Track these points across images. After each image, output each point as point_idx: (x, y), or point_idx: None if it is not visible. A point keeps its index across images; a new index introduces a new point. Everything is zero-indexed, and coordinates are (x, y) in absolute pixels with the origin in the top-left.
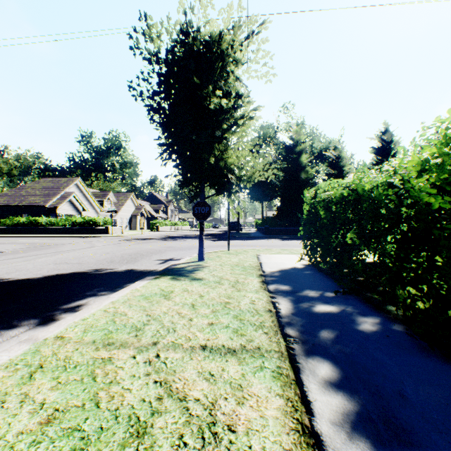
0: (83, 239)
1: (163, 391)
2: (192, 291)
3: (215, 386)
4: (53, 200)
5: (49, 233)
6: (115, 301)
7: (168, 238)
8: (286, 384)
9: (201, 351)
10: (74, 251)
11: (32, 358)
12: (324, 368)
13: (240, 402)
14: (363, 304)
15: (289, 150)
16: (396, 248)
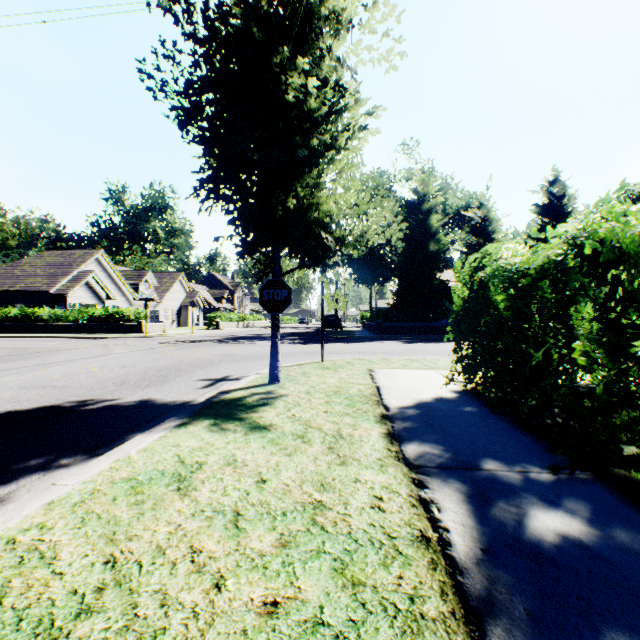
0: (100, 341)
1: None
2: (244, 464)
3: None
4: (61, 283)
5: (54, 332)
6: (57, 503)
7: (230, 340)
8: None
9: None
10: (71, 362)
11: None
12: None
13: None
14: (635, 507)
15: (413, 208)
16: None
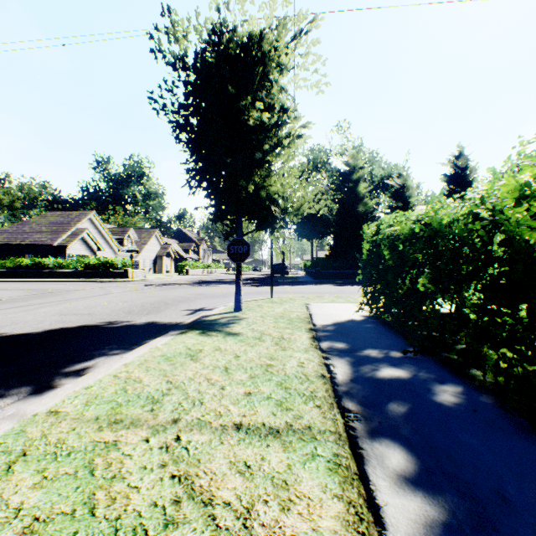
0: (97, 284)
1: (182, 490)
2: (226, 350)
3: (251, 483)
4: (62, 238)
5: (57, 277)
6: (129, 364)
7: (199, 283)
8: (346, 480)
9: (235, 431)
10: (85, 299)
11: (14, 441)
12: (395, 456)
13: (285, 507)
14: (439, 367)
15: (345, 178)
16: (484, 297)
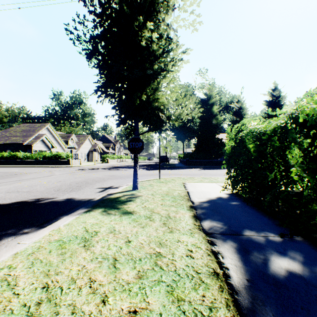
0: (48, 169)
1: None
2: (119, 232)
3: None
4: (29, 140)
5: (25, 164)
6: (19, 253)
7: (113, 168)
8: None
9: None
10: (33, 179)
11: None
12: None
13: None
14: None
15: (204, 103)
16: None
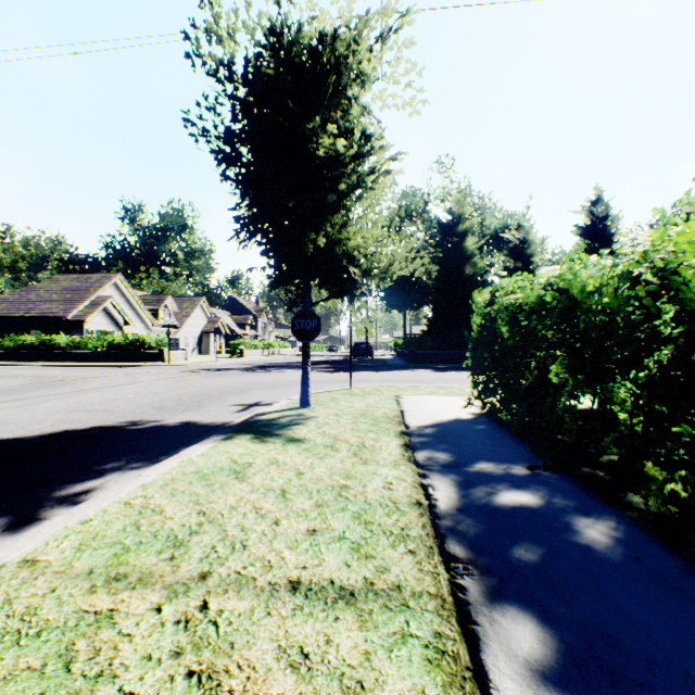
0: (123, 369)
1: None
2: (285, 463)
3: (309, 686)
4: (78, 308)
5: (72, 360)
6: (149, 485)
7: (256, 368)
8: (454, 680)
9: (290, 594)
10: (104, 389)
11: None
12: (527, 636)
13: None
14: (581, 489)
15: (447, 230)
16: (647, 394)
